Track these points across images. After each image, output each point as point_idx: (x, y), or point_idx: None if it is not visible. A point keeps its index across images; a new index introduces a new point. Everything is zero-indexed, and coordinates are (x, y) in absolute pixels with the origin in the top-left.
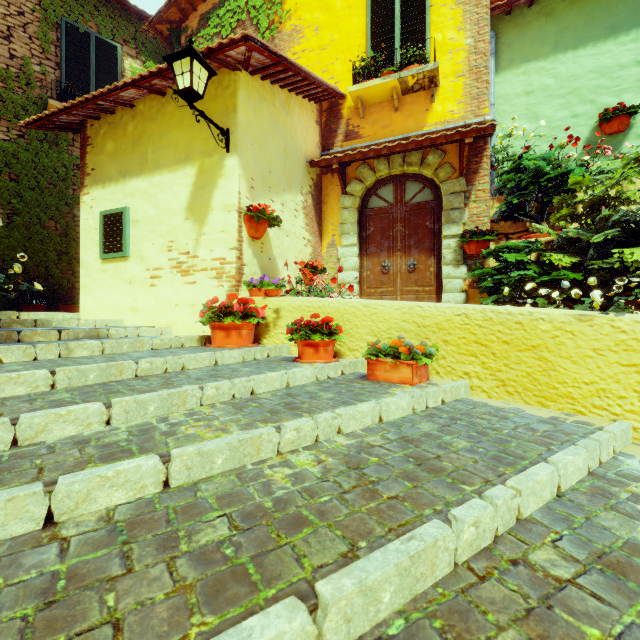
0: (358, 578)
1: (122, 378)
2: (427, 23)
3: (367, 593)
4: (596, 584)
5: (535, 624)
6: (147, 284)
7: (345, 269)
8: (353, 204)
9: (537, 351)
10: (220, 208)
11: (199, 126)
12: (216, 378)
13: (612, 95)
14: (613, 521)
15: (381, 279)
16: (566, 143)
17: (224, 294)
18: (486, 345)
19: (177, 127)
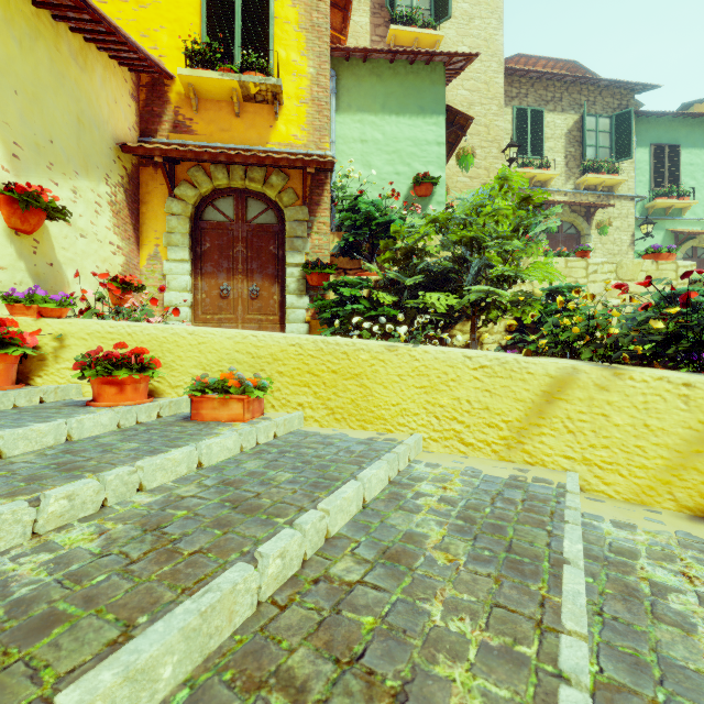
0: (125, 664)
1: None
2: (271, 33)
3: (137, 678)
4: (378, 577)
5: (324, 633)
6: None
7: (173, 289)
8: (184, 211)
9: (359, 379)
10: None
11: None
12: None
13: (422, 164)
14: (399, 519)
15: (219, 304)
16: (391, 195)
17: None
18: (318, 375)
19: None
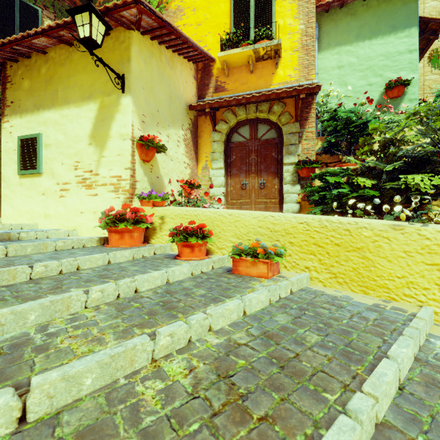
0: None
1: (15, 282)
2: (273, 11)
3: None
4: None
5: None
6: (57, 195)
7: (215, 185)
8: (220, 138)
9: (361, 252)
10: (117, 136)
11: (100, 71)
12: (104, 279)
13: (393, 72)
14: None
15: (241, 193)
16: (365, 102)
17: (120, 204)
18: (322, 246)
19: (82, 71)
